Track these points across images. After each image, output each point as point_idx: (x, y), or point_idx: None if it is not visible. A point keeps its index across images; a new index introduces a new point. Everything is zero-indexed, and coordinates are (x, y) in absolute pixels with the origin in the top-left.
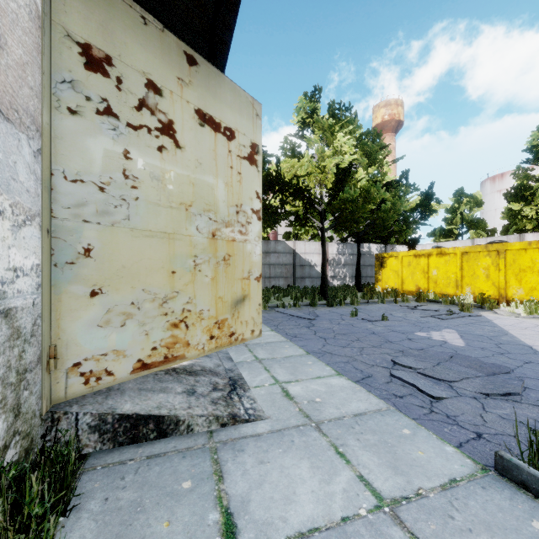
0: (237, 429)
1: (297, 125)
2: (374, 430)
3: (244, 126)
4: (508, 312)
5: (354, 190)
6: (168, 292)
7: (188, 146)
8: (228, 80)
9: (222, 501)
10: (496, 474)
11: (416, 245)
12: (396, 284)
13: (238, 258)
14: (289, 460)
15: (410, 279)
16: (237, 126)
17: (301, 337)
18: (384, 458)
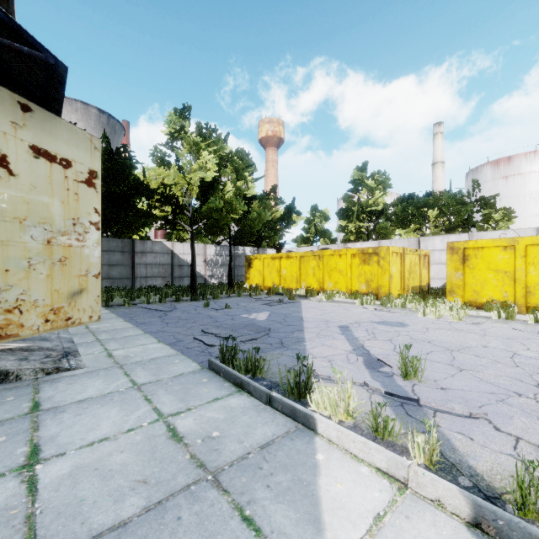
0: (60, 374)
1: (168, 137)
2: (157, 363)
3: (82, 157)
4: (318, 299)
5: (219, 201)
6: (2, 286)
7: (22, 173)
8: (65, 122)
9: (35, 399)
10: (207, 369)
11: (282, 249)
12: (259, 281)
13: (75, 260)
14: (90, 381)
15: (269, 277)
16: (74, 157)
17: (148, 323)
18: (152, 372)
